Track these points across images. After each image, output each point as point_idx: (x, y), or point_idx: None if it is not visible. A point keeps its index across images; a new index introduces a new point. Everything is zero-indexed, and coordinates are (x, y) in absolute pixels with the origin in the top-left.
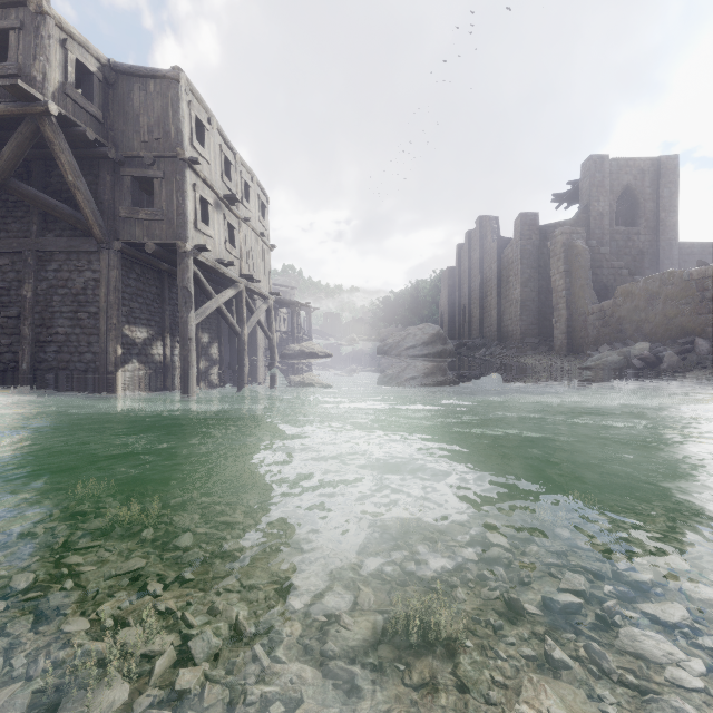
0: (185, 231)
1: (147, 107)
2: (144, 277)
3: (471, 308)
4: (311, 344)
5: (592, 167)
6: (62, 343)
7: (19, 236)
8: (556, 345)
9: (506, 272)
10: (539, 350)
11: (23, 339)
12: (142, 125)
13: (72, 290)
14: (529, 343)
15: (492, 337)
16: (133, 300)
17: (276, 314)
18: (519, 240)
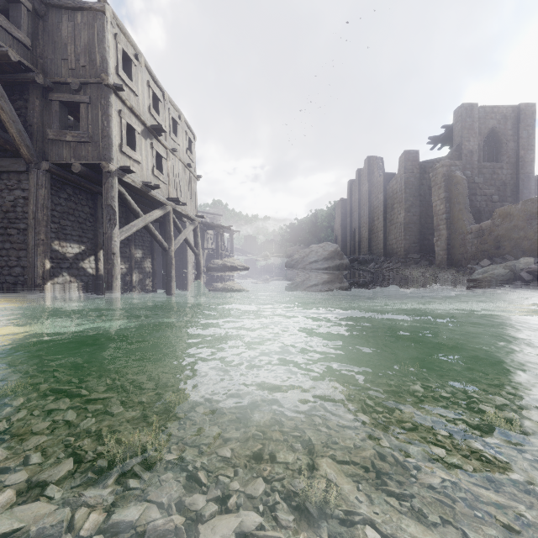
0: (109, 152)
1: (74, 37)
2: (76, 198)
3: (361, 230)
4: (232, 259)
5: (463, 113)
6: None
7: None
8: (437, 260)
9: (391, 200)
10: (421, 264)
11: None
12: (69, 53)
13: (3, 207)
14: (412, 258)
15: (379, 253)
16: (63, 218)
17: (204, 235)
18: (403, 173)
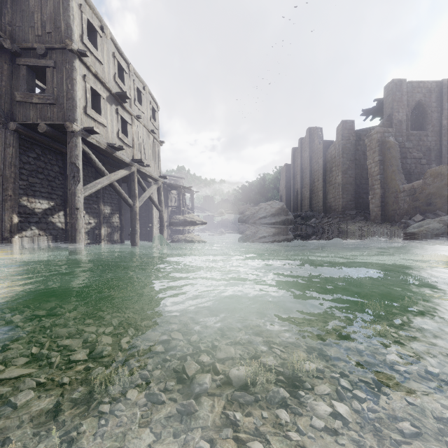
0: (73, 113)
1: (41, 6)
2: (45, 157)
3: (302, 190)
4: (191, 215)
5: (393, 88)
6: None
7: None
8: (371, 216)
9: (329, 164)
10: (357, 219)
11: None
12: (36, 21)
13: None
14: (349, 214)
15: (319, 210)
16: (32, 175)
17: (169, 195)
18: (341, 140)
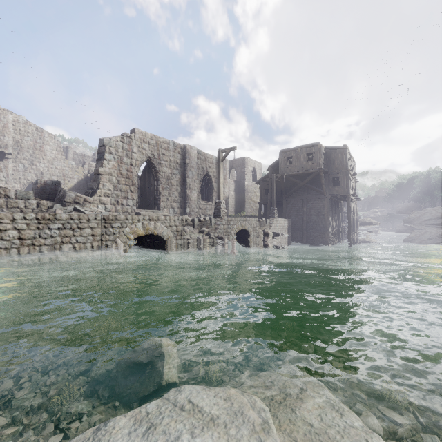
0: (349, 191)
1: (336, 158)
2: (330, 203)
3: None
4: (368, 219)
5: None
6: (314, 222)
7: (301, 195)
8: None
9: None
10: None
11: (304, 221)
12: (335, 163)
13: (316, 208)
14: None
15: None
16: (329, 210)
17: None
18: None
